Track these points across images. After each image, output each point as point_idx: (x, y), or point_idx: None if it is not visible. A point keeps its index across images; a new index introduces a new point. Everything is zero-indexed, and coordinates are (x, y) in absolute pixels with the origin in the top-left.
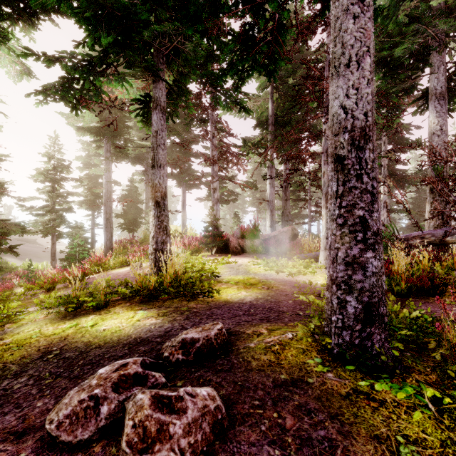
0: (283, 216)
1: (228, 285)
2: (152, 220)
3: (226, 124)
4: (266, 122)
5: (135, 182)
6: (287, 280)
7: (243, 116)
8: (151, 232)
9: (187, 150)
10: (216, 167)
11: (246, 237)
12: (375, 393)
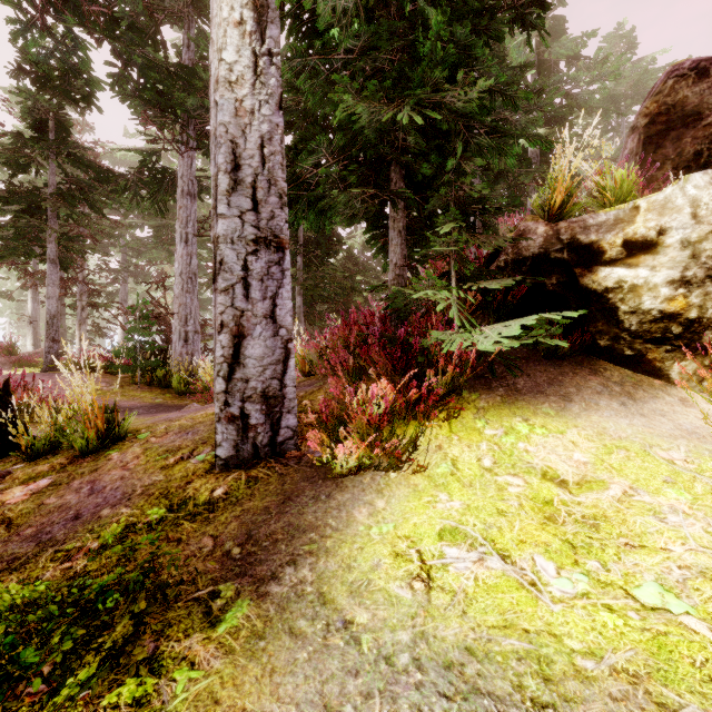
0: None
1: None
2: None
3: None
4: None
5: None
6: None
7: None
8: None
9: None
10: None
11: None
12: (52, 371)
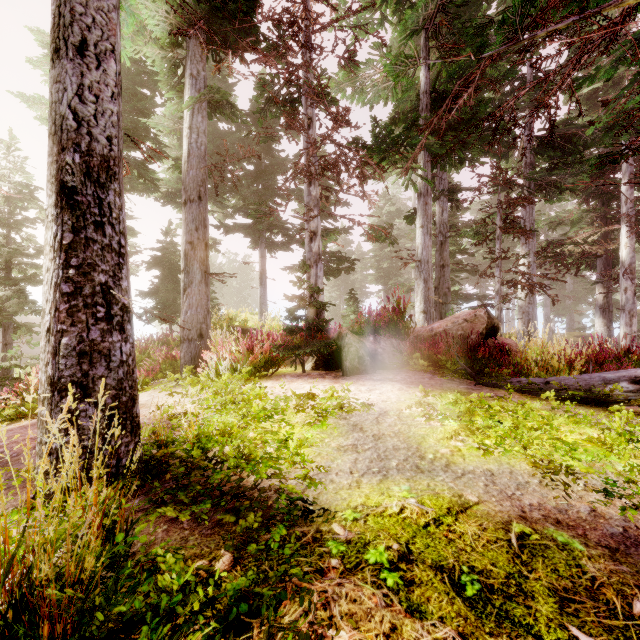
0: (438, 295)
1: (363, 620)
2: (47, 264)
3: (336, 107)
4: (413, 111)
5: (174, 236)
6: (629, 531)
7: (367, 102)
8: (44, 312)
9: (269, 185)
10: (315, 187)
11: (379, 333)
12: None
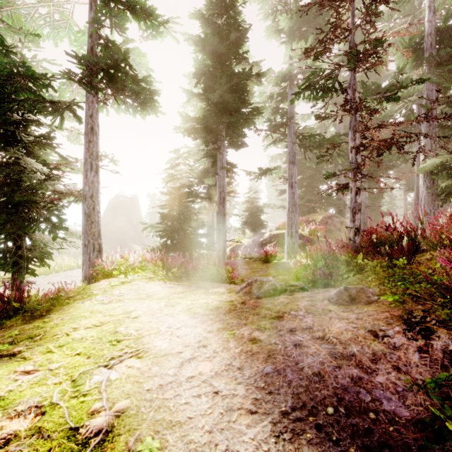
0: None
1: None
2: None
3: None
4: None
5: None
6: None
7: None
8: None
9: None
10: None
11: None
12: None
